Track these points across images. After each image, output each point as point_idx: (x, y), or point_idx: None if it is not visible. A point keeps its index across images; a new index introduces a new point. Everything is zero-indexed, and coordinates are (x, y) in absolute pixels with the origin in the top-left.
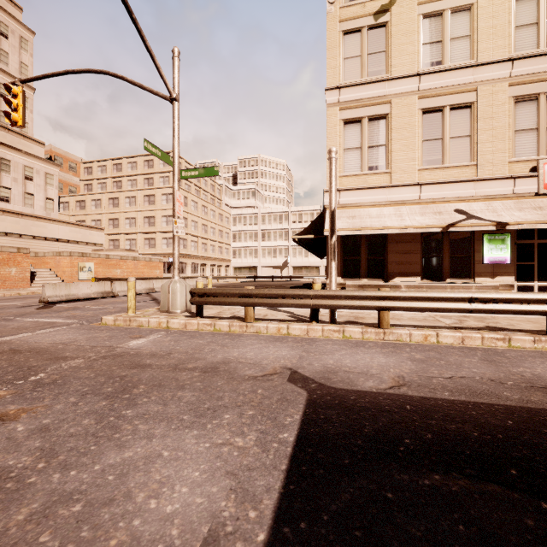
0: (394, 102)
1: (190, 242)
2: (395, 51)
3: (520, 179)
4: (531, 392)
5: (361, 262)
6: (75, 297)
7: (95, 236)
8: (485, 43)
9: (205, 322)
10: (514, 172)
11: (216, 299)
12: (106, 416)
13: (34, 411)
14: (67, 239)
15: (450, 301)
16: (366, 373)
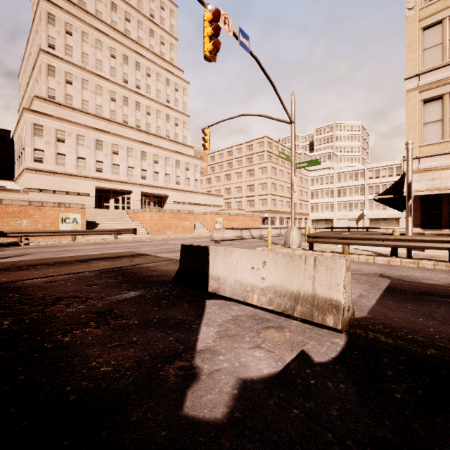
0: None
1: (278, 201)
2: None
3: None
4: None
5: (441, 216)
6: (225, 238)
7: (218, 201)
8: None
9: (316, 253)
10: None
11: (323, 240)
12: None
13: None
14: (204, 204)
15: None
16: (428, 279)
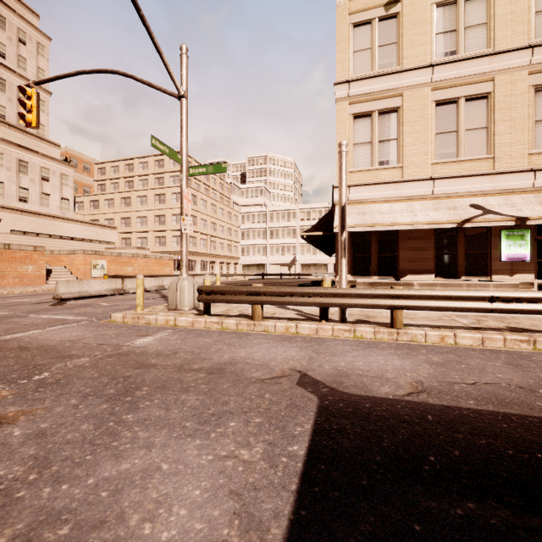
0: (406, 95)
1: (199, 240)
2: (407, 42)
3: (541, 172)
4: None
5: (371, 260)
6: (87, 294)
7: (108, 234)
8: (503, 30)
9: (212, 320)
10: (534, 164)
11: (224, 297)
12: (105, 421)
13: (33, 414)
14: (81, 238)
15: (469, 300)
16: (380, 377)
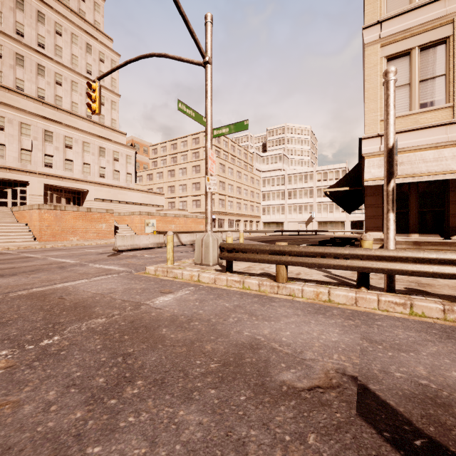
0: None
1: (227, 202)
2: None
3: None
4: None
5: (409, 215)
6: (137, 247)
7: (158, 199)
8: None
9: (234, 279)
10: None
11: (245, 255)
12: None
13: None
14: (140, 203)
15: None
16: None
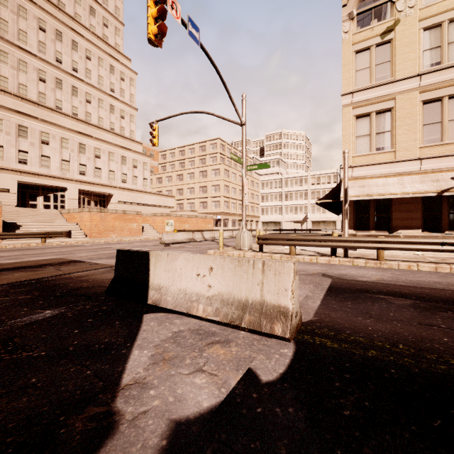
0: (398, 98)
1: (230, 203)
2: (398, 60)
3: None
4: (452, 286)
5: (369, 219)
6: (176, 241)
7: (169, 201)
8: None
9: (266, 254)
10: None
11: (272, 241)
12: None
13: None
14: (154, 204)
15: (427, 244)
16: (362, 276)
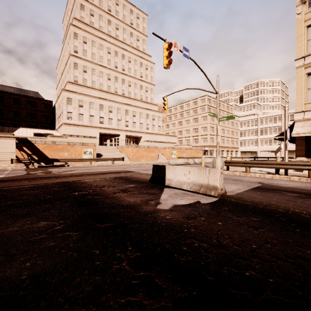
0: None
1: (215, 139)
2: None
3: None
4: None
5: None
6: (177, 164)
7: (173, 139)
8: None
9: (230, 172)
10: None
11: (234, 164)
12: None
13: None
14: (164, 141)
15: None
16: (285, 184)
